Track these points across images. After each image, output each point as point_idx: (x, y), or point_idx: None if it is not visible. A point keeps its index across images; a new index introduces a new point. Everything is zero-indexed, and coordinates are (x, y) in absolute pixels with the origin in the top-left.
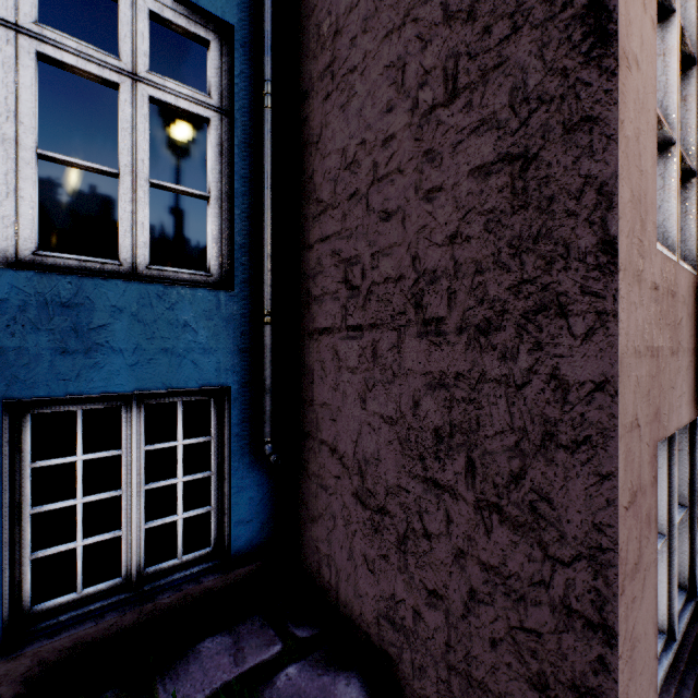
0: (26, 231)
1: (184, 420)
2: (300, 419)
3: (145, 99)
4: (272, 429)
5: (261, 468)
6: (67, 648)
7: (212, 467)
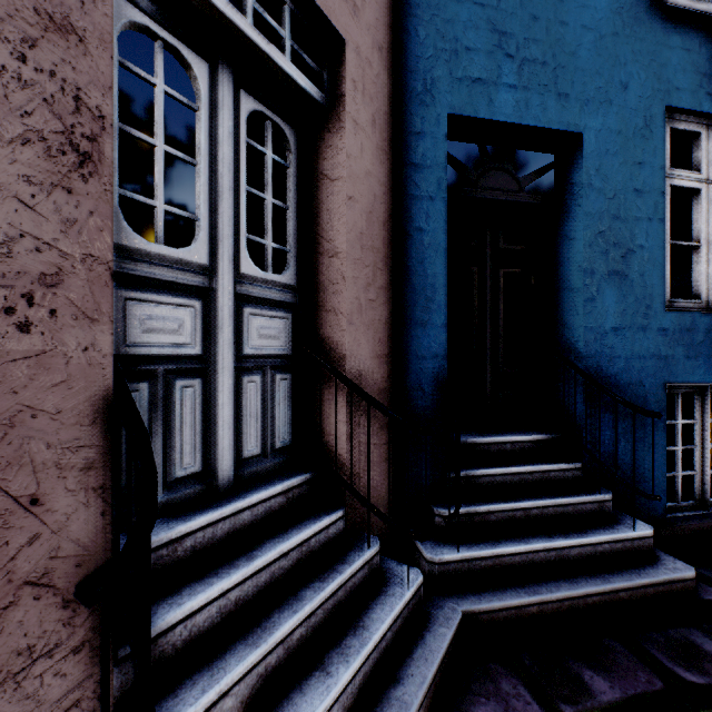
0: (665, 289)
1: None
2: None
3: (711, 194)
4: None
5: None
6: (693, 531)
7: None
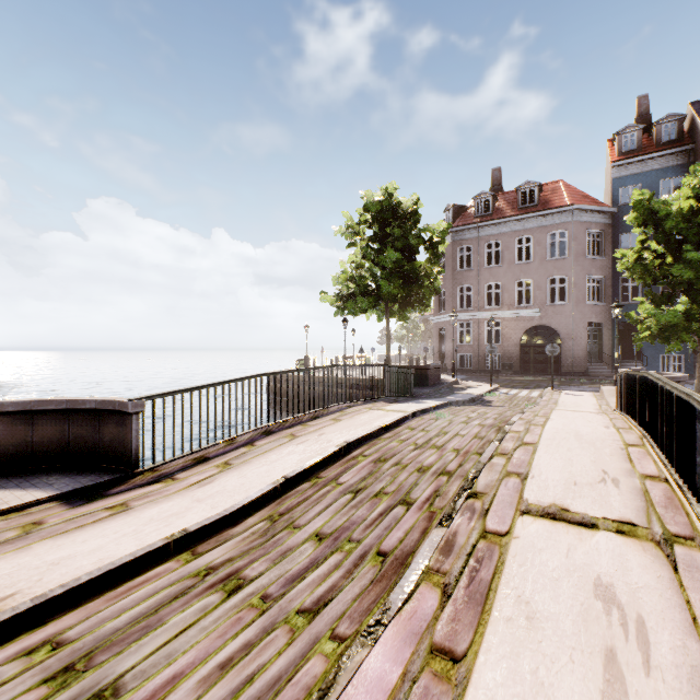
0: None
1: (679, 365)
2: (693, 358)
3: None
4: (689, 359)
5: (688, 364)
6: None
7: (681, 363)
